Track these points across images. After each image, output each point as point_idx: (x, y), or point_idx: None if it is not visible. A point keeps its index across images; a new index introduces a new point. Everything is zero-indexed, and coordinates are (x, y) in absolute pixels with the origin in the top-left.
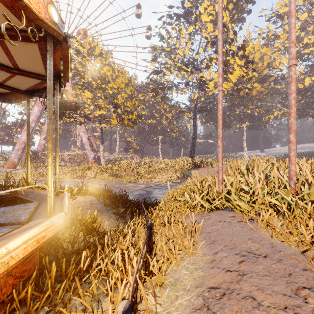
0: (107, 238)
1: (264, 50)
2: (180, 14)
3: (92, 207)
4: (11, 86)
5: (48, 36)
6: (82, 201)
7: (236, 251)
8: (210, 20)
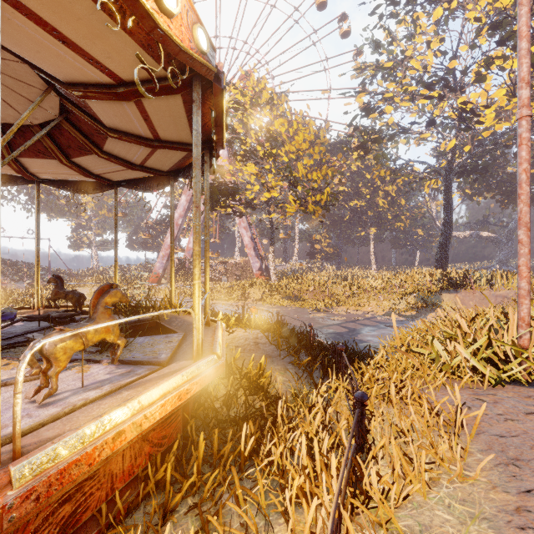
0: (282, 406)
1: None
2: None
3: (258, 349)
4: (152, 166)
5: (194, 78)
6: (242, 337)
7: None
8: None
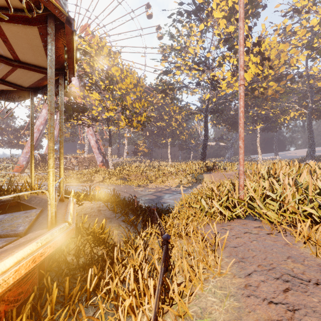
0: (117, 251)
1: (280, 46)
2: (191, 11)
3: (100, 214)
4: (13, 82)
5: (49, 16)
6: (89, 207)
7: (275, 274)
8: (222, 16)
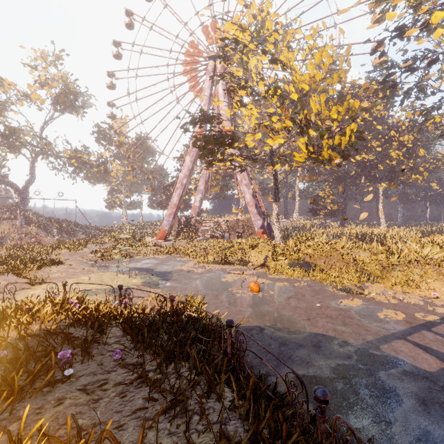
0: None
1: None
2: None
3: None
4: None
5: None
6: None
7: None
8: None
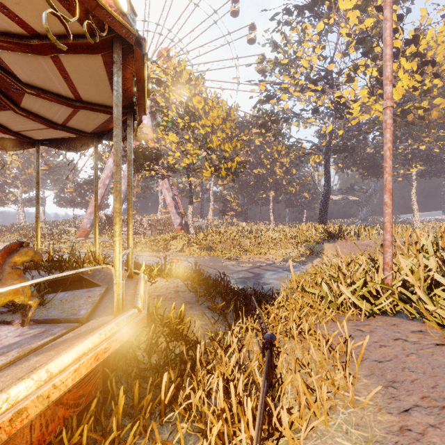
0: (200, 350)
1: None
2: (304, 5)
3: (178, 296)
4: (75, 127)
5: (115, 39)
6: (164, 287)
7: None
8: (353, 6)
